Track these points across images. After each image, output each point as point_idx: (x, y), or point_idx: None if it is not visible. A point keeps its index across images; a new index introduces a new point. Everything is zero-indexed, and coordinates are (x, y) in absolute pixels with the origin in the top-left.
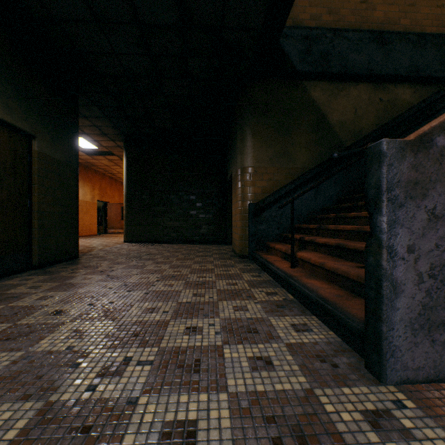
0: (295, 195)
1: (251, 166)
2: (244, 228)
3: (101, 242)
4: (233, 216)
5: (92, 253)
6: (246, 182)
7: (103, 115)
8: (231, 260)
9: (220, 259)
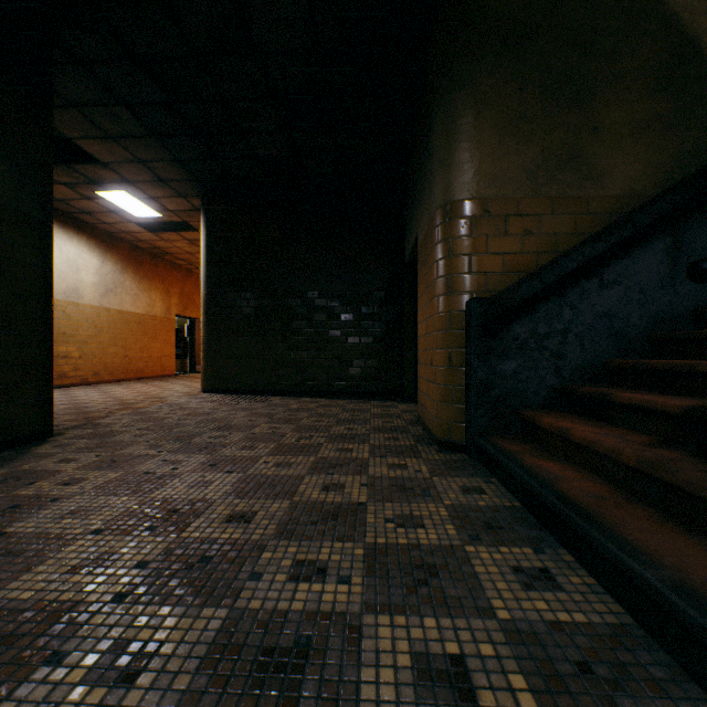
0: (609, 272)
1: (473, 197)
2: (454, 368)
3: (162, 390)
4: (422, 338)
5: (104, 421)
6: (459, 242)
7: (144, 131)
8: (417, 458)
9: (388, 454)
